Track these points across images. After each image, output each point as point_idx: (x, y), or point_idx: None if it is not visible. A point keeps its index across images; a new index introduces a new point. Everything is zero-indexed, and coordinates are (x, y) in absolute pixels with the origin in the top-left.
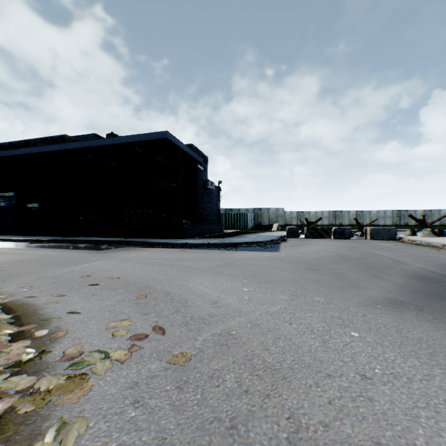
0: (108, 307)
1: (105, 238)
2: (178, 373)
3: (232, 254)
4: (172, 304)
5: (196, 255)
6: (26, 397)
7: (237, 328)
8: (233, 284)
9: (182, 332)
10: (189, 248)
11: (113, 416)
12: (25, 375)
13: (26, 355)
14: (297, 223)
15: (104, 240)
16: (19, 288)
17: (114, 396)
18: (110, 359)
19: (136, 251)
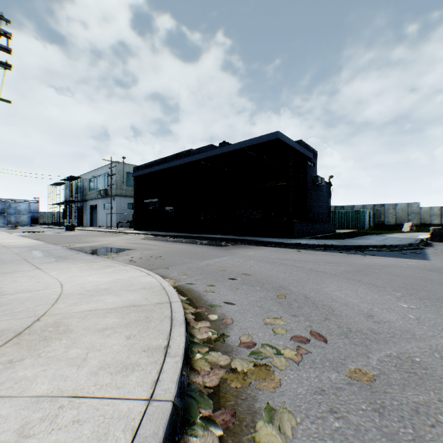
0: (255, 302)
1: (221, 236)
2: (367, 393)
3: (359, 258)
4: (317, 310)
5: (316, 257)
6: (230, 373)
7: (420, 355)
8: (381, 296)
9: (346, 344)
10: (303, 249)
11: (316, 419)
12: (219, 353)
13: (211, 335)
14: (440, 222)
15: (222, 238)
16: (179, 275)
17: (306, 397)
18: (283, 357)
19: (252, 249)
